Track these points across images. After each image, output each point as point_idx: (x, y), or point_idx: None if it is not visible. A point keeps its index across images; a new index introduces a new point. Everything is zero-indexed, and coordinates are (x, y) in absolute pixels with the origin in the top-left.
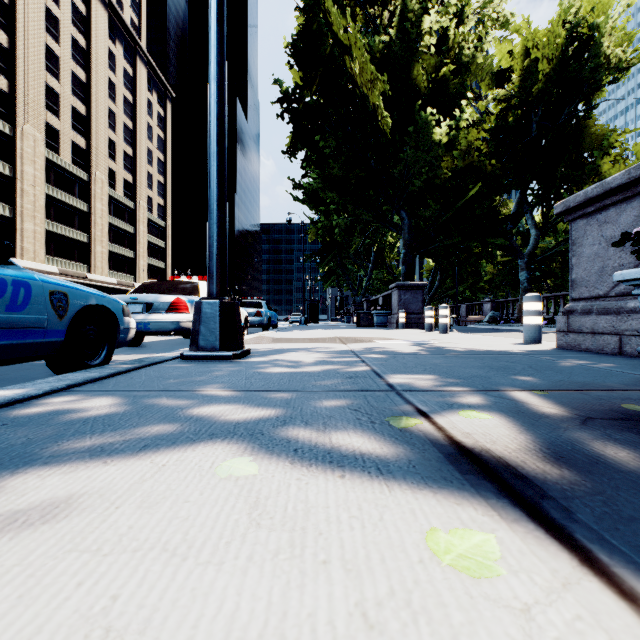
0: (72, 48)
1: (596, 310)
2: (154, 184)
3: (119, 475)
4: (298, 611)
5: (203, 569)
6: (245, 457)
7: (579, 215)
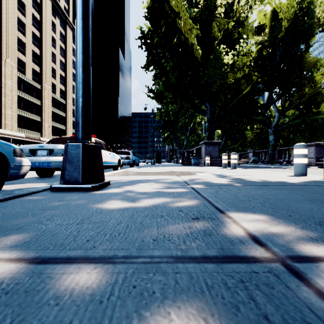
0: (32, 19)
1: None
2: None
3: None
4: None
5: None
6: None
7: None
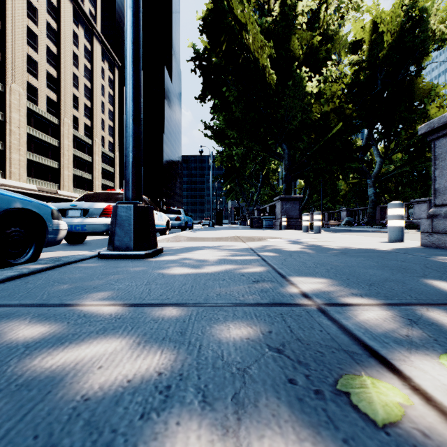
0: (47, 30)
1: None
2: (106, 127)
3: None
4: None
5: None
6: None
7: (442, 134)
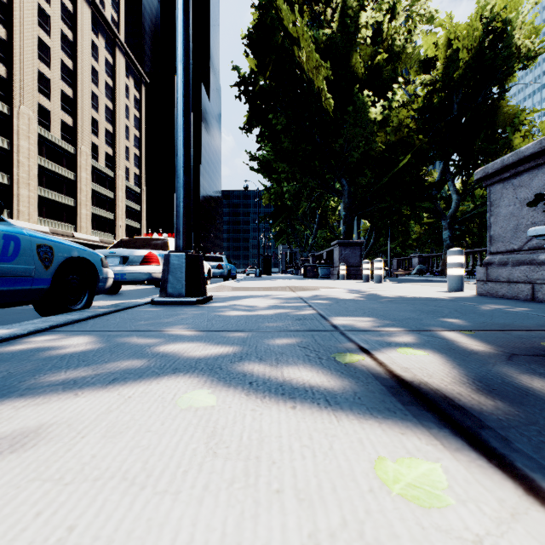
0: (61, 40)
1: (511, 262)
2: (131, 156)
3: (88, 406)
4: (252, 543)
5: (160, 498)
6: (204, 389)
7: (496, 180)
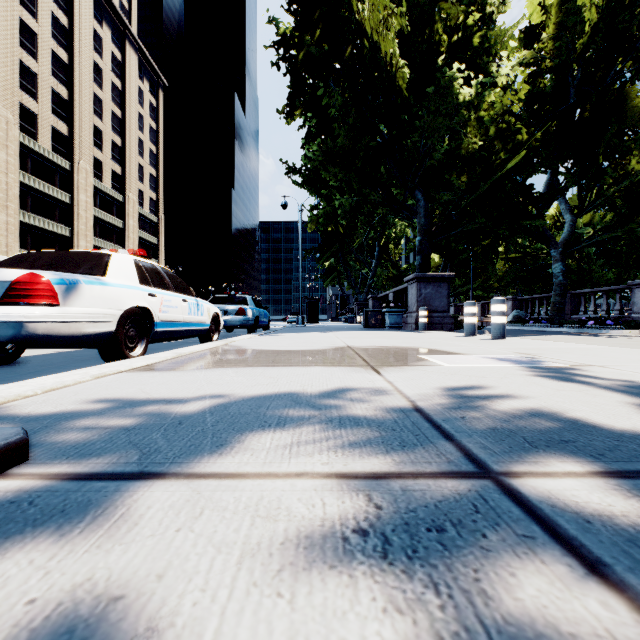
0: (52, 26)
1: None
2: (145, 177)
3: None
4: None
5: None
6: None
7: None
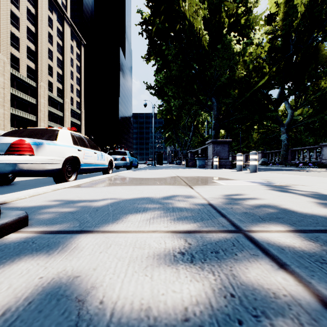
0: (27, 13)
1: None
2: (74, 90)
3: None
4: None
5: None
6: None
7: None
